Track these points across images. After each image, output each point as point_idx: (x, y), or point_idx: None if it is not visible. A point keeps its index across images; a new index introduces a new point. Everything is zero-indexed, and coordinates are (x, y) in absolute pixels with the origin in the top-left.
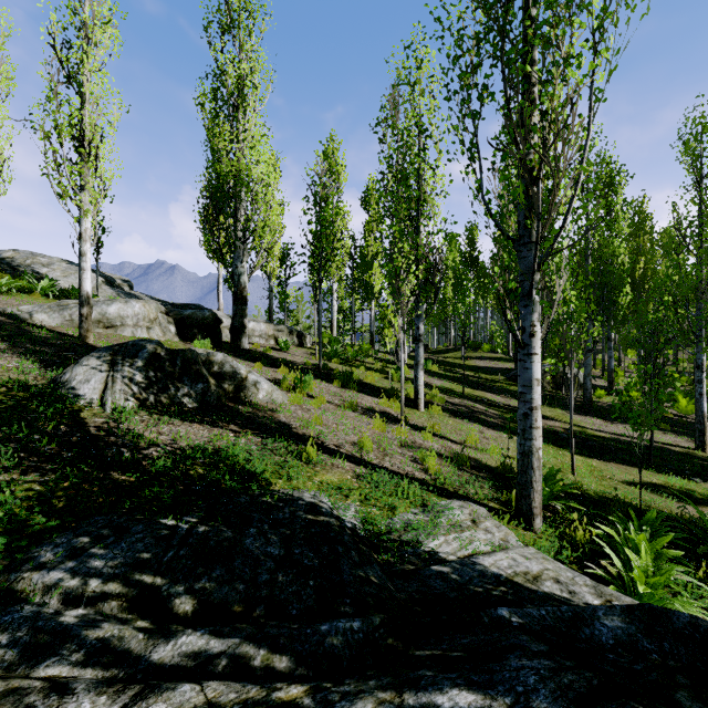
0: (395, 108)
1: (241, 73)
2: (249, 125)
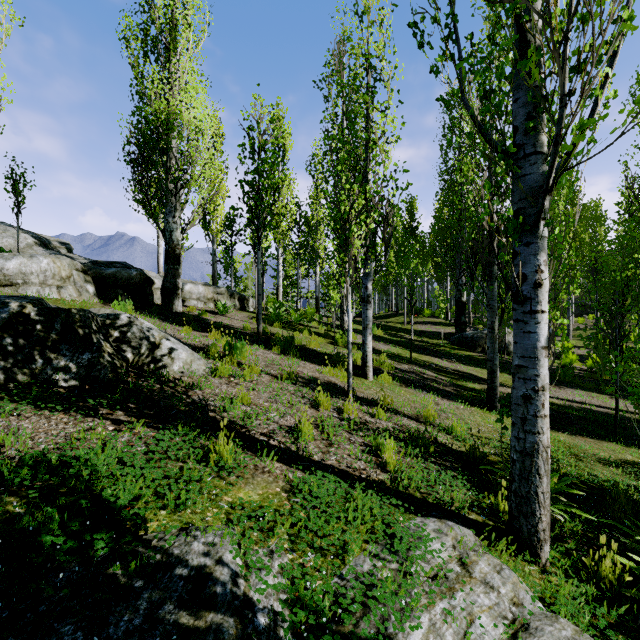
0: (340, 63)
1: (170, 5)
2: (181, 65)
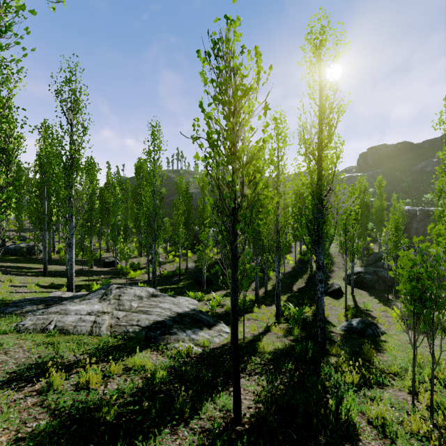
0: None
1: None
2: None
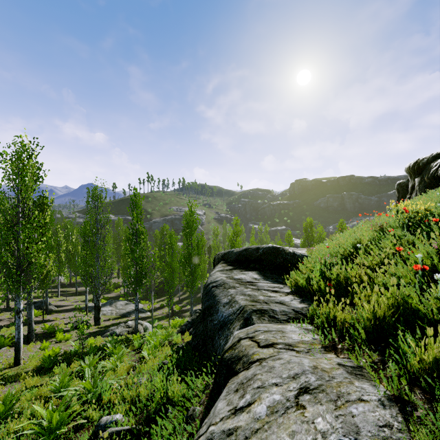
0: None
1: None
2: None
